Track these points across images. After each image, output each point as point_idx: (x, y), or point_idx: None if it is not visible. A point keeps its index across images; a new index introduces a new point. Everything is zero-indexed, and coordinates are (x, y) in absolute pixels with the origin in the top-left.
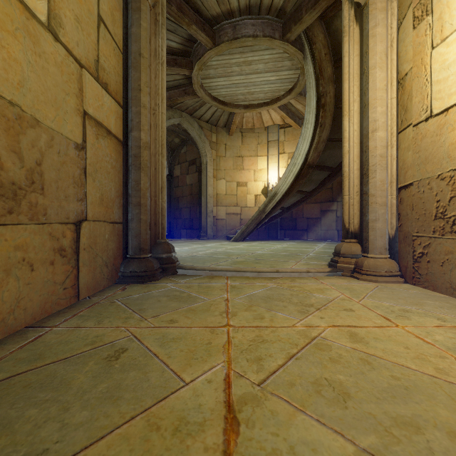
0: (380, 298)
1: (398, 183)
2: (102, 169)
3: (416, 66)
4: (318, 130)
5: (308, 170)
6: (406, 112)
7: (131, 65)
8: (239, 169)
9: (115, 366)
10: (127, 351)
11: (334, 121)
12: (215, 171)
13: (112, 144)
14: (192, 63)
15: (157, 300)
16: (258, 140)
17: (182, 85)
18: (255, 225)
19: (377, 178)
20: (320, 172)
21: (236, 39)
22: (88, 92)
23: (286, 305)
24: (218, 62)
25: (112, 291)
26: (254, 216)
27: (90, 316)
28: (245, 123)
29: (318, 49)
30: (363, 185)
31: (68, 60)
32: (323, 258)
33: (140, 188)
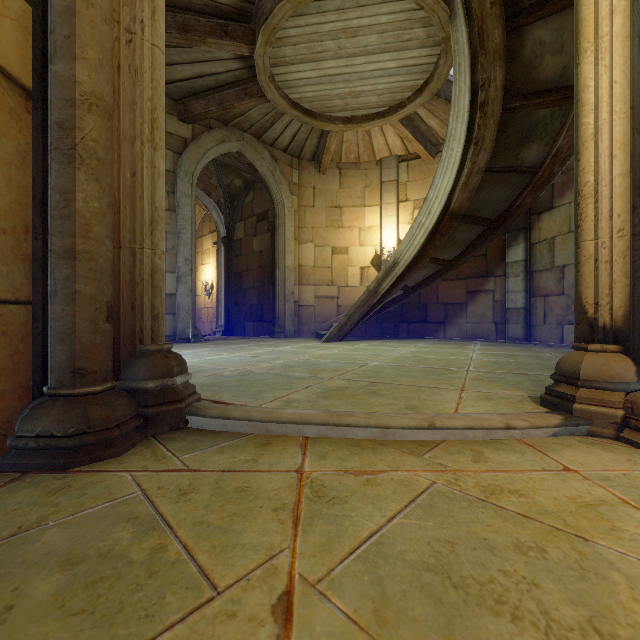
0: None
1: None
2: None
3: None
4: (472, 151)
5: (450, 223)
6: None
7: None
8: (335, 227)
9: None
10: None
11: (499, 135)
12: (298, 229)
13: None
14: (254, 33)
15: (3, 601)
16: (366, 181)
17: (240, 80)
18: (362, 315)
19: None
20: (469, 228)
21: None
22: None
23: None
24: (299, 30)
25: None
26: (360, 299)
27: None
28: (345, 153)
29: None
30: None
31: None
32: (507, 380)
33: (74, 211)
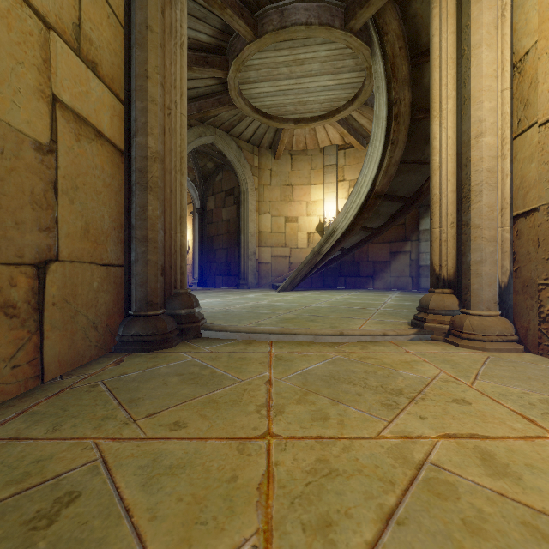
0: (501, 378)
1: (513, 209)
2: (88, 186)
3: (544, 38)
4: (389, 149)
5: (375, 201)
6: (527, 106)
7: (134, 42)
8: (287, 201)
9: (38, 547)
10: (78, 501)
11: (409, 137)
12: (258, 203)
13: (104, 153)
14: (228, 63)
15: (162, 382)
16: (312, 165)
17: (215, 92)
18: (308, 270)
19: (483, 202)
20: (390, 204)
21: (284, 28)
22: (61, 68)
23: (361, 391)
24: (261, 61)
25: (101, 365)
26: (307, 259)
27: (45, 415)
28: (295, 143)
29: (390, 41)
30: (462, 213)
31: (21, 10)
32: (401, 314)
33: (148, 216)
